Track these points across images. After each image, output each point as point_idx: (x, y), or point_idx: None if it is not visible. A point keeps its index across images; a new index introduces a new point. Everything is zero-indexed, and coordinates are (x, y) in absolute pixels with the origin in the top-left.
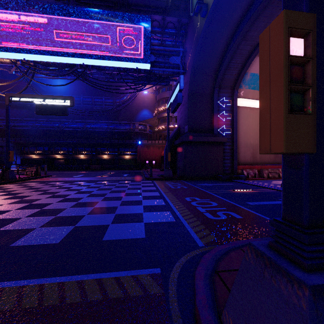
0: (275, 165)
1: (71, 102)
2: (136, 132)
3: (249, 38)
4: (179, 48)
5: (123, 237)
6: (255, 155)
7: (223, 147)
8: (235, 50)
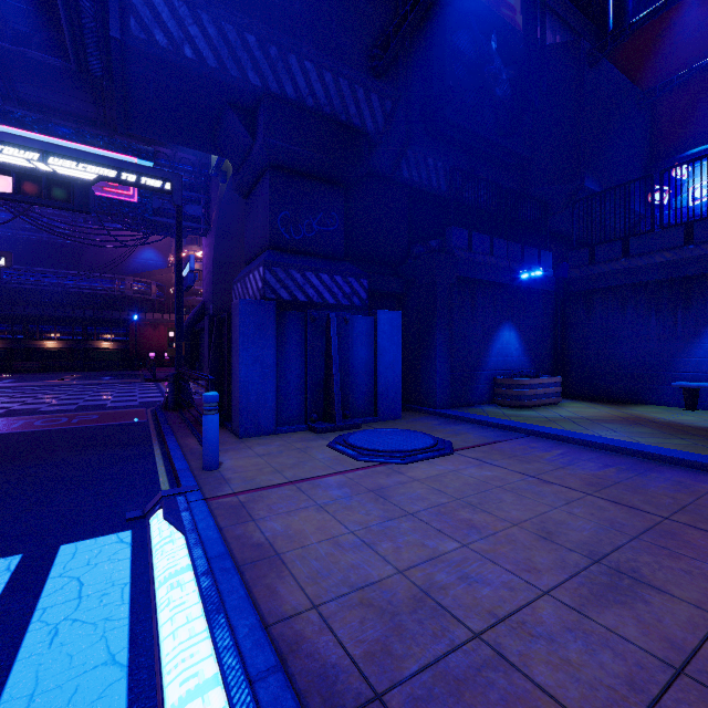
0: None
1: (7, 261)
2: (127, 297)
3: None
4: (200, 195)
5: (122, 405)
6: None
7: None
8: None
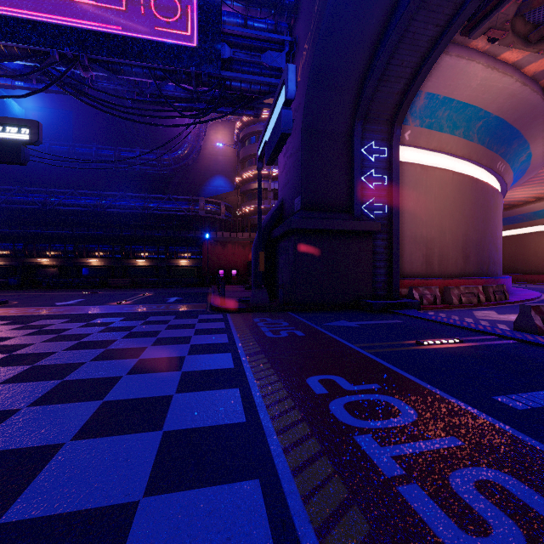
0: (467, 278)
1: (32, 133)
2: (201, 217)
3: (434, 4)
4: (283, 36)
5: None
6: (431, 259)
7: (371, 242)
8: (403, 35)
